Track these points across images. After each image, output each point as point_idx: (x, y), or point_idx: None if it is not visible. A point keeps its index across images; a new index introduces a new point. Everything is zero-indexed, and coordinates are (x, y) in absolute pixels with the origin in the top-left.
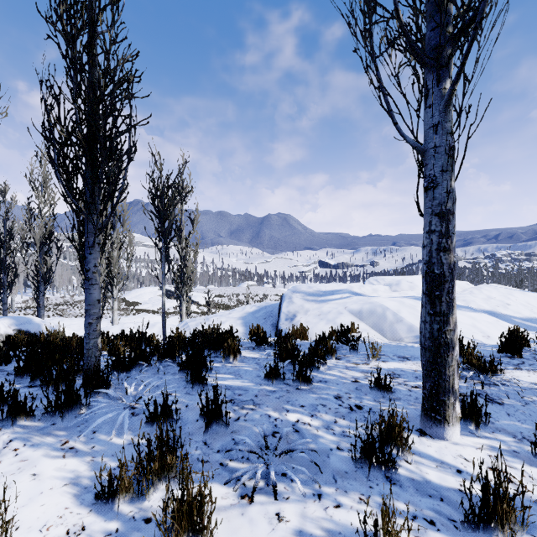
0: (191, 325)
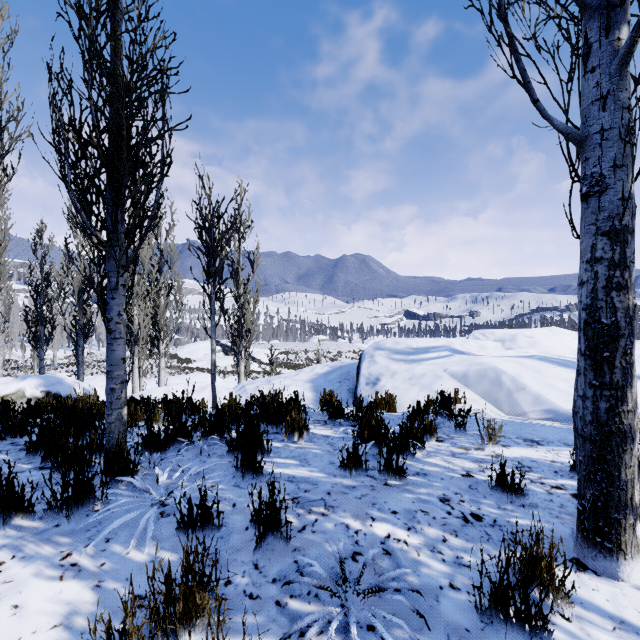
0: (249, 388)
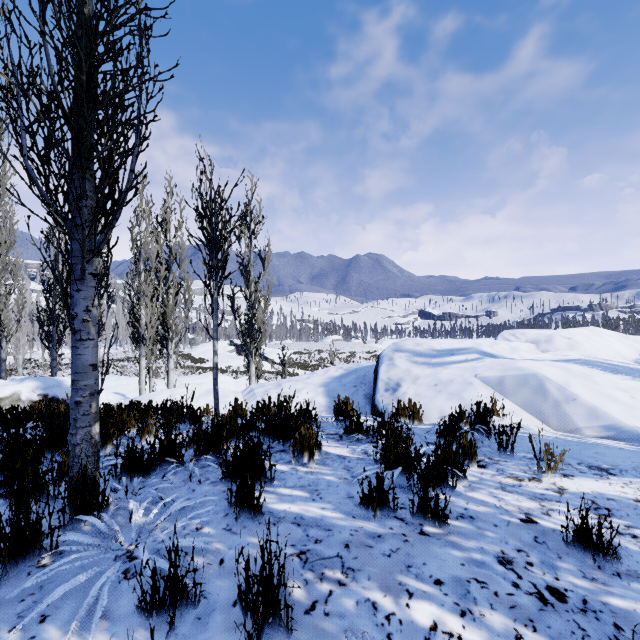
0: (258, 392)
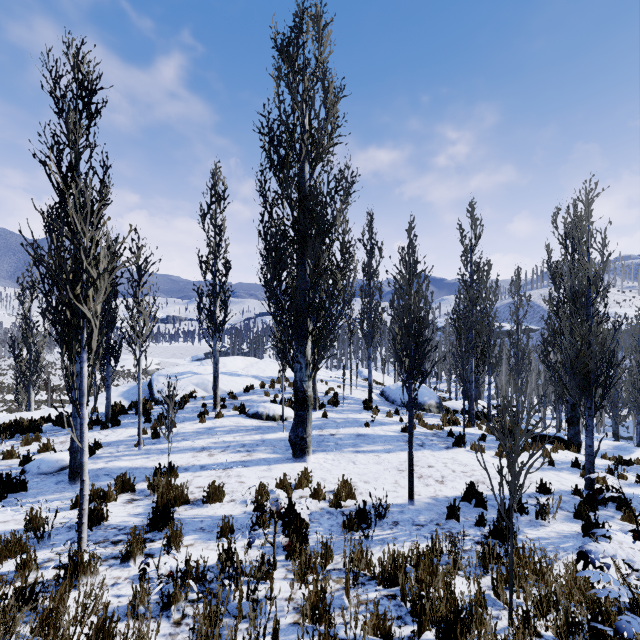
0: None
